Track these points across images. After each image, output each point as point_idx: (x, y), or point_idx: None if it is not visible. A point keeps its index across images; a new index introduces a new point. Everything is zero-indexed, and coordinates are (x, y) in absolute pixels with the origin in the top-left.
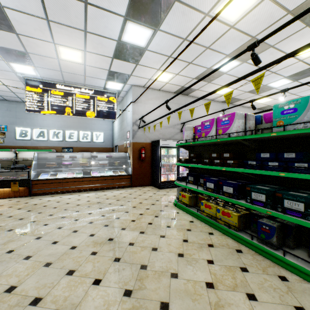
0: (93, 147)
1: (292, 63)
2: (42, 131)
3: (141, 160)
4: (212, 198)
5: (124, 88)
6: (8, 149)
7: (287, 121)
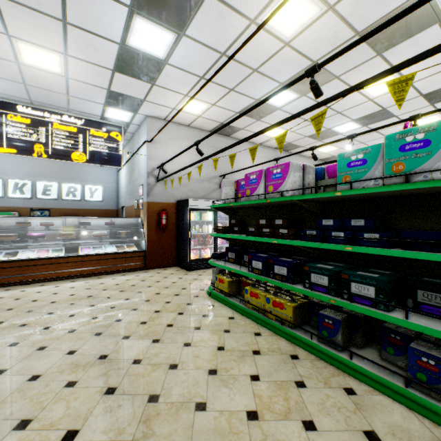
0: (86, 208)
1: (361, 102)
2: None
3: (160, 229)
4: (261, 283)
5: (134, 119)
6: None
7: (355, 176)
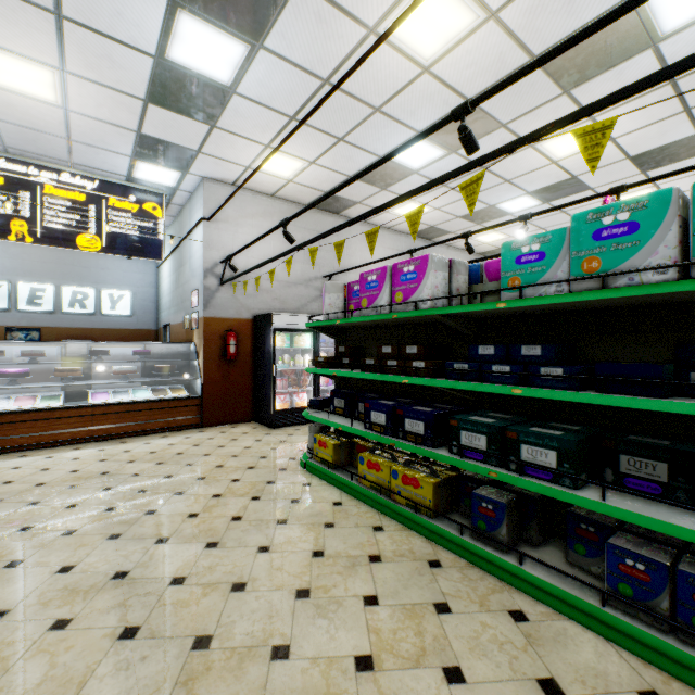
0: (103, 327)
1: (539, 165)
2: None
3: (227, 361)
4: (385, 446)
5: (183, 183)
6: None
7: (528, 278)
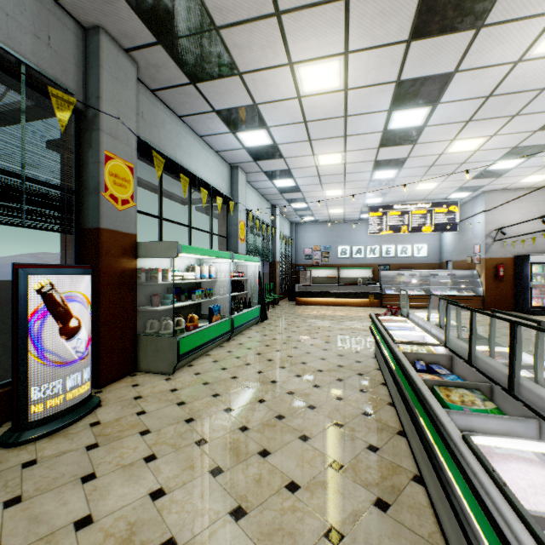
0: (413, 263)
1: None
2: (359, 248)
3: (497, 279)
4: None
5: (470, 195)
6: (334, 268)
7: None
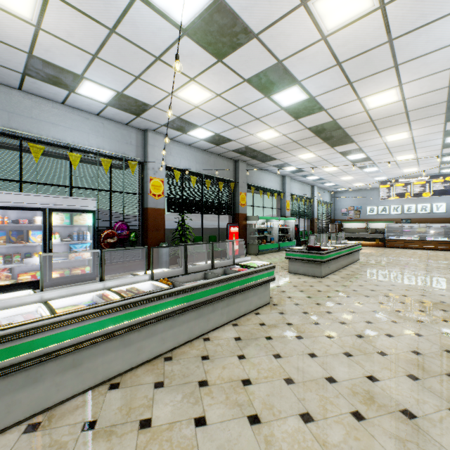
0: (432, 217)
1: None
2: (384, 207)
3: None
4: None
5: None
6: (362, 222)
7: None
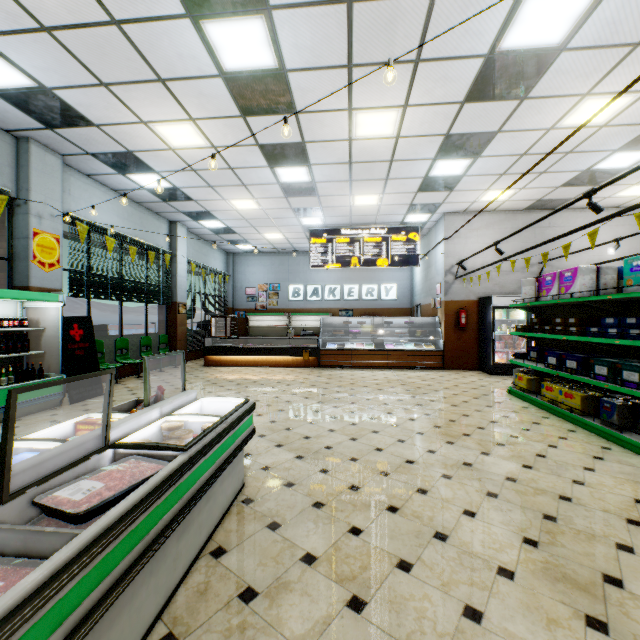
0: (381, 307)
1: None
2: (316, 287)
3: (459, 328)
4: (564, 382)
5: (431, 218)
6: (282, 313)
7: (636, 280)
